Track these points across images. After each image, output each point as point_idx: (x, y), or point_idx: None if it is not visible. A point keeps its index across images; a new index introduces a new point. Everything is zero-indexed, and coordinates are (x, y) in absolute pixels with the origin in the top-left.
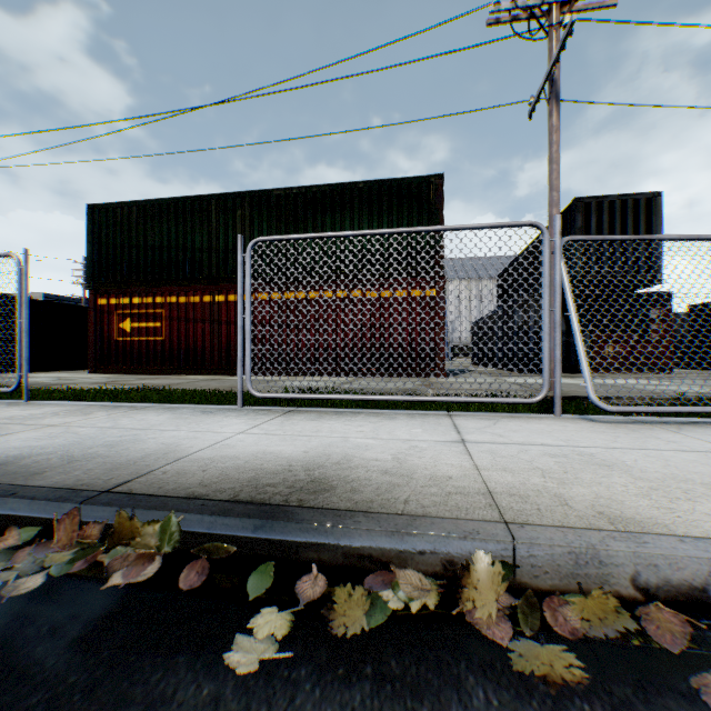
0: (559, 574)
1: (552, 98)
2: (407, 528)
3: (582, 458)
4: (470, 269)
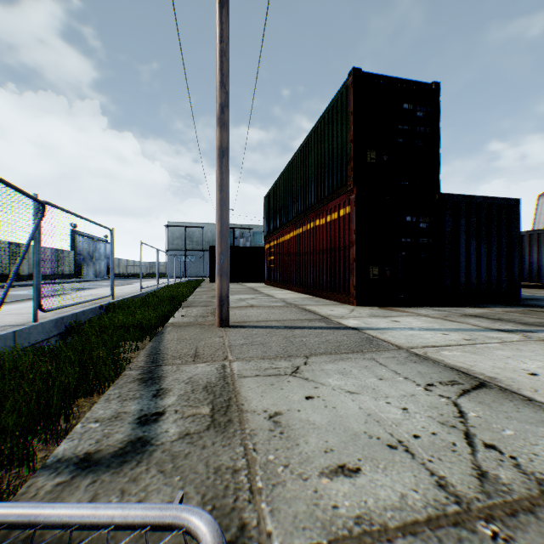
0: None
1: None
2: None
3: None
4: None
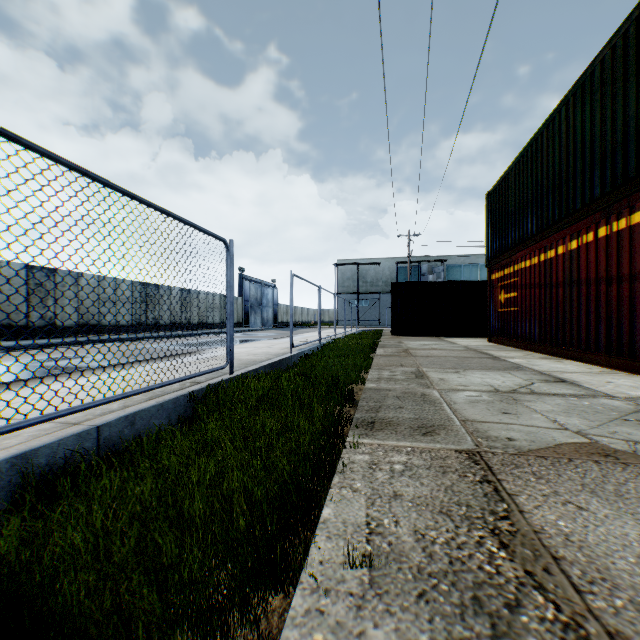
0: None
1: None
2: None
3: None
4: None
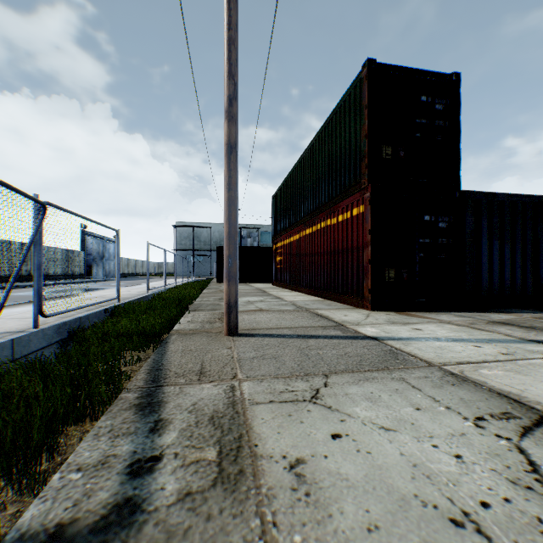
0: None
1: None
2: None
3: None
4: None
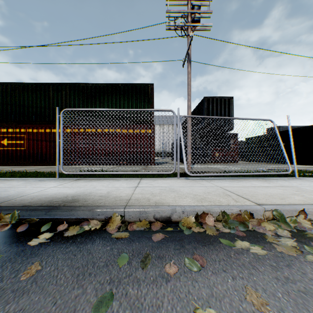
0: (136, 217)
1: (188, 61)
2: (95, 208)
3: (169, 189)
4: (173, 120)
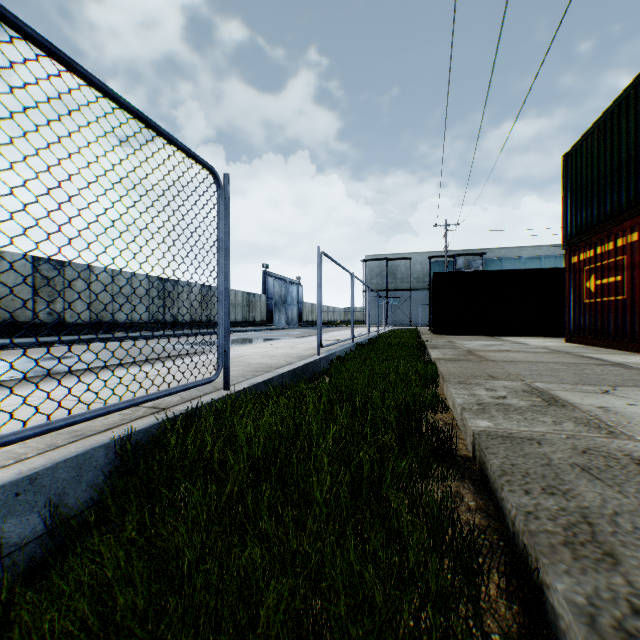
0: None
1: None
2: None
3: None
4: None
